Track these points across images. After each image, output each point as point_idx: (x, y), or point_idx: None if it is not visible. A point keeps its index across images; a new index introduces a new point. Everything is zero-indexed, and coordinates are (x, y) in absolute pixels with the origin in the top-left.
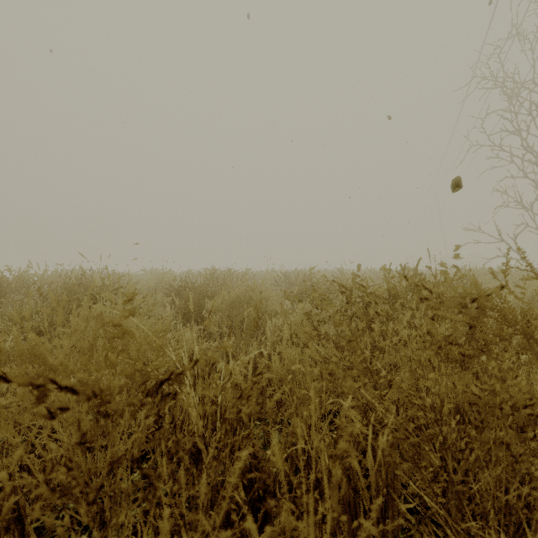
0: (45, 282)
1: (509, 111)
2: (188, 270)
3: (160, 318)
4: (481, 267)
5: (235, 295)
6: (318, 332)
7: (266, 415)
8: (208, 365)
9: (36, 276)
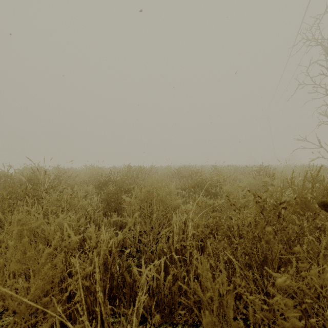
0: (8, 177)
1: (327, 60)
2: (114, 166)
3: (86, 208)
4: (296, 163)
5: (146, 191)
6: (231, 242)
7: (178, 320)
8: (121, 268)
9: (2, 173)
